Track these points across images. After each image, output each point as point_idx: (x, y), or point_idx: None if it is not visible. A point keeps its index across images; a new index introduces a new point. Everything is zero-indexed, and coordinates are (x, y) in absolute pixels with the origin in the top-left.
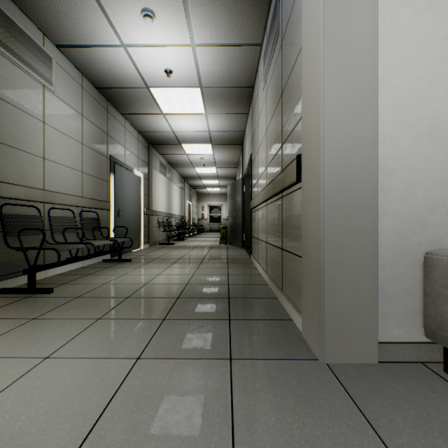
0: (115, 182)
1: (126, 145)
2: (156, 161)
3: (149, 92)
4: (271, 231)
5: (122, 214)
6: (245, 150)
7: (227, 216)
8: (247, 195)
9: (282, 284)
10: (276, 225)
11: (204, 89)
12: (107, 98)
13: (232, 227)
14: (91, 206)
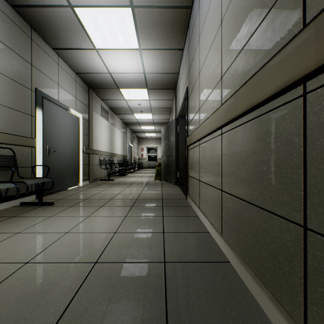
0: (44, 118)
1: (60, 82)
2: (97, 105)
3: (74, 15)
4: (240, 175)
5: (54, 152)
6: (178, 92)
7: (162, 155)
8: (180, 135)
9: (307, 320)
10: (265, 164)
11: (135, 9)
12: (29, 23)
13: (166, 164)
14: (0, 141)
